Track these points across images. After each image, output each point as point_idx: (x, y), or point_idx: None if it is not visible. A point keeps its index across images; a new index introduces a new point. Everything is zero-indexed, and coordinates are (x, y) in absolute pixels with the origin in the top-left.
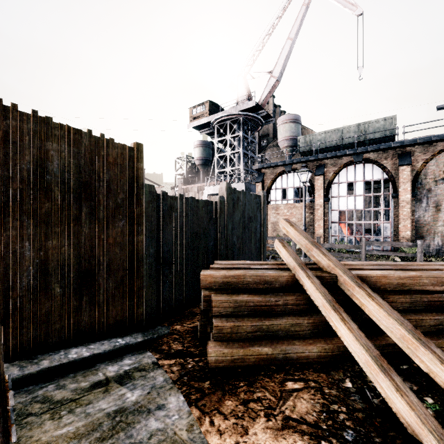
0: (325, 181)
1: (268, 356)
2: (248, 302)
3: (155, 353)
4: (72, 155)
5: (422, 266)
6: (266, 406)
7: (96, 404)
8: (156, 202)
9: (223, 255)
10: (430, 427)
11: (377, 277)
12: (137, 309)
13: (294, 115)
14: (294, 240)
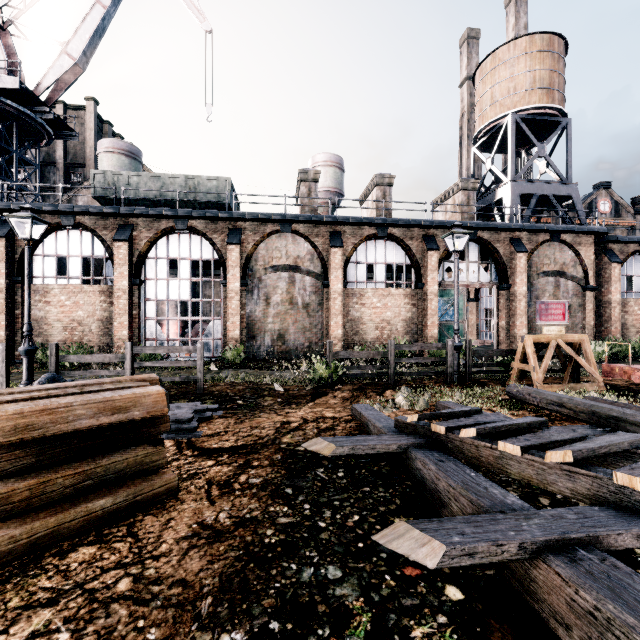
0: (135, 252)
1: None
2: None
3: None
4: None
5: None
6: None
7: None
8: None
9: None
10: None
11: None
12: None
13: (129, 145)
14: None
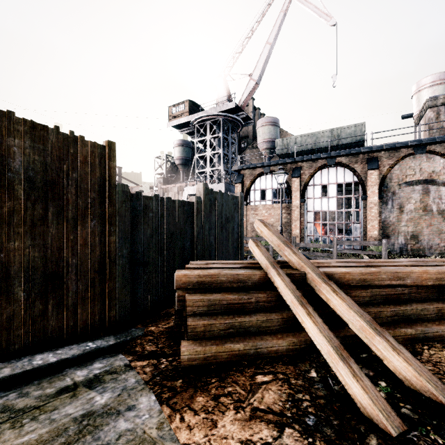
0: (301, 183)
1: (240, 352)
2: (221, 300)
3: (127, 355)
4: (37, 152)
5: (383, 262)
6: (236, 399)
7: (62, 409)
8: (130, 202)
9: (199, 255)
10: (380, 406)
11: (342, 274)
12: (109, 312)
13: (273, 118)
14: (267, 240)
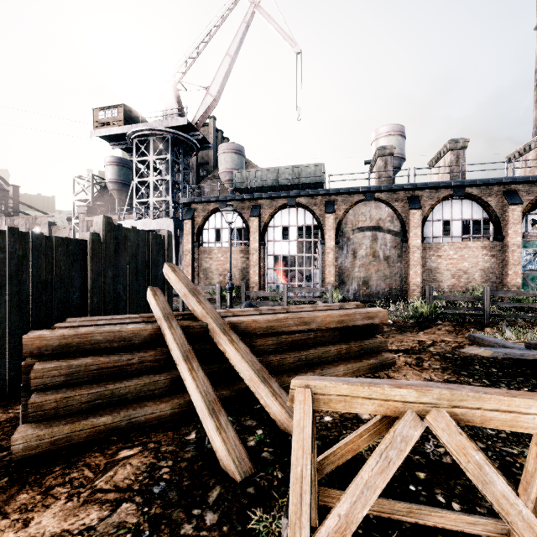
0: (261, 223)
1: (107, 426)
2: (89, 365)
3: None
4: None
5: (301, 308)
6: (76, 485)
7: None
8: None
9: (97, 310)
10: (235, 455)
11: (248, 322)
12: None
13: (237, 145)
14: (175, 287)
